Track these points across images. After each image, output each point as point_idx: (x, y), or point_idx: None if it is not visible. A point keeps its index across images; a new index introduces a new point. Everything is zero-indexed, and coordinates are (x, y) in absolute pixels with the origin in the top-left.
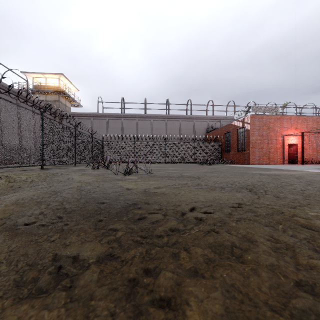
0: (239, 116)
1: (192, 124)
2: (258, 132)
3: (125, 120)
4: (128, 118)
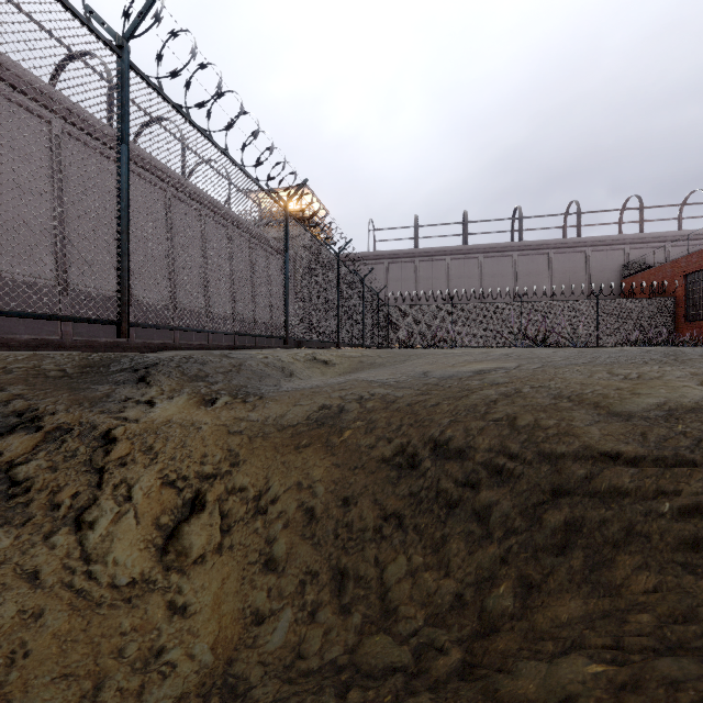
0: None
1: (581, 260)
2: None
3: (422, 262)
4: (428, 257)
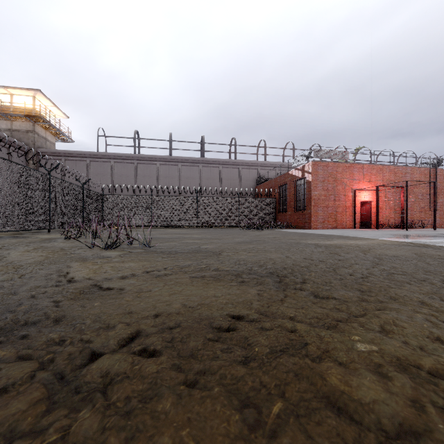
0: (298, 163)
1: (237, 173)
2: (322, 185)
3: (140, 164)
4: (144, 161)
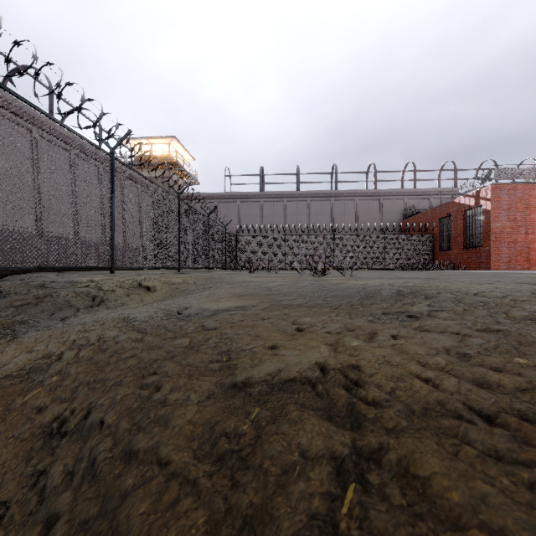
0: (468, 188)
1: (377, 205)
2: (506, 214)
3: (266, 202)
4: (270, 198)
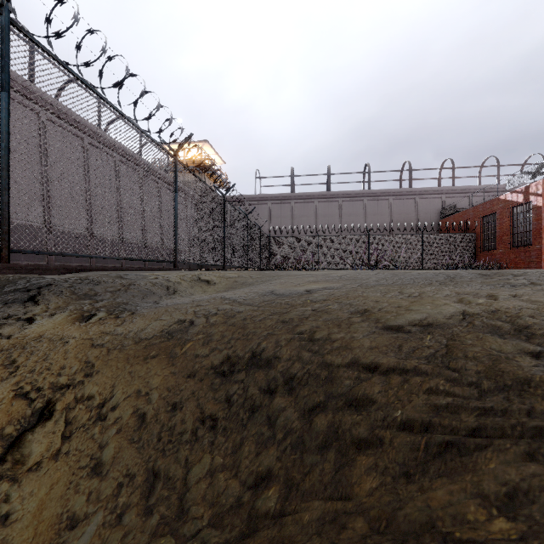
0: (516, 184)
1: (412, 204)
2: None
3: (296, 203)
4: (301, 200)
